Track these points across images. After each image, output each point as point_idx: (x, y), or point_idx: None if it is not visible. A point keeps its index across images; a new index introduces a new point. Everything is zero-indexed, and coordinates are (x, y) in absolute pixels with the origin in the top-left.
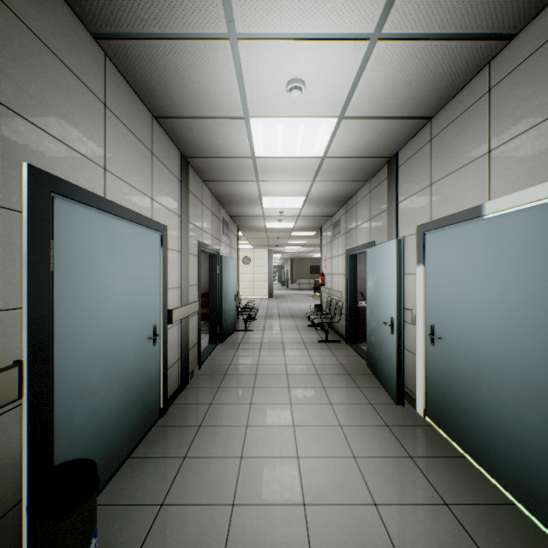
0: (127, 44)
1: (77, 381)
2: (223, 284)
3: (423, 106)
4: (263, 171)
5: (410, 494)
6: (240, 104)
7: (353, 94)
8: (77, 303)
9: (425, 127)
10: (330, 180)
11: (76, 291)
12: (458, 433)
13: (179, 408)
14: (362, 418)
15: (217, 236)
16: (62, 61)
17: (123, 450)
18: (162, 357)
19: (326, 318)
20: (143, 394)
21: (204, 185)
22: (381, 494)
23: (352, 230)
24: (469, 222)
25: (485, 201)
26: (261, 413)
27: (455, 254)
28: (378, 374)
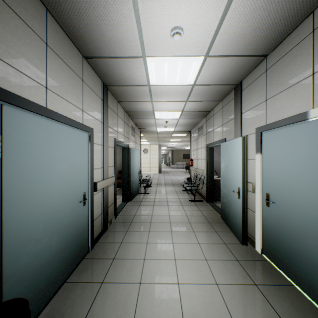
0: (60, 1)
1: (23, 236)
2: (131, 165)
3: (262, 47)
4: (155, 95)
5: (258, 315)
6: (139, 46)
7: (215, 38)
8: (23, 180)
9: (262, 62)
10: (197, 100)
11: (22, 172)
12: (288, 268)
13: (101, 246)
14: (220, 254)
15: (127, 136)
16: (10, 7)
17: (61, 278)
18: (89, 213)
19: (194, 186)
20: (76, 238)
21: (118, 104)
22: (238, 315)
23: (210, 132)
24: (296, 124)
25: (310, 109)
26: (154, 249)
27: (285, 146)
28: (228, 223)
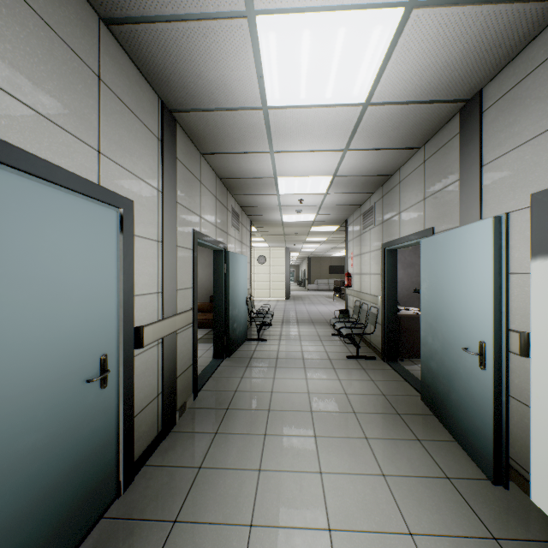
0: None
1: None
2: (231, 286)
3: None
4: (278, 134)
5: None
6: None
7: None
8: None
9: None
10: (368, 147)
11: None
12: None
13: (151, 476)
14: (444, 514)
15: (224, 228)
16: None
17: None
18: (121, 402)
19: (356, 328)
20: (73, 477)
21: (203, 160)
22: None
23: (392, 218)
24: None
25: None
26: (275, 493)
27: None
28: (445, 419)
